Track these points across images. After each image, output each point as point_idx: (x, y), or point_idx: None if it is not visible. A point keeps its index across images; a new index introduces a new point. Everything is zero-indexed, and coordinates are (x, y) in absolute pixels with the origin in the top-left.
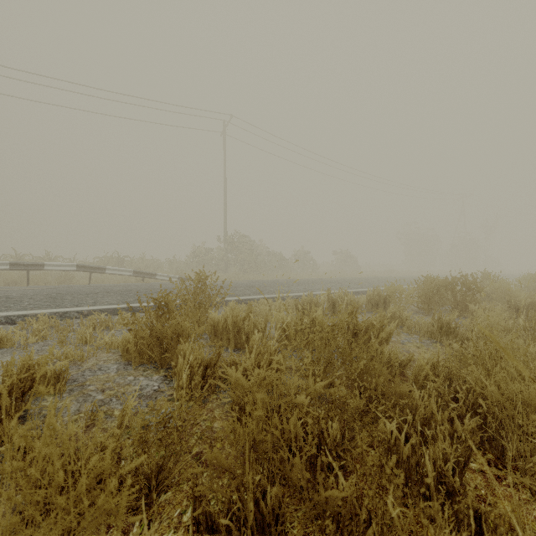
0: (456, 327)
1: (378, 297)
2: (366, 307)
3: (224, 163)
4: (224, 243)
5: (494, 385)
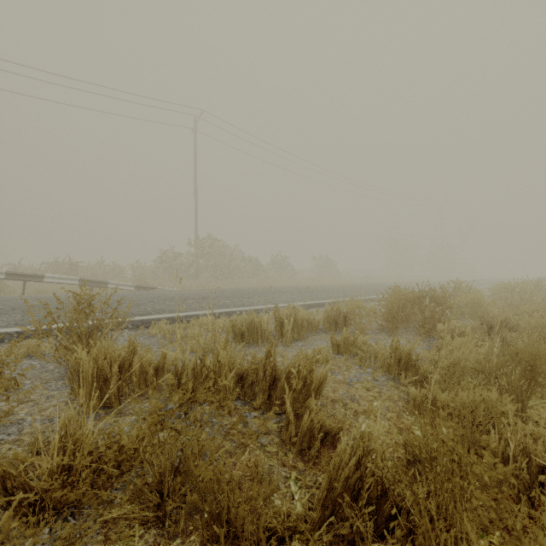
0: (418, 359)
1: (338, 314)
2: (324, 326)
3: (195, 162)
4: (195, 247)
5: None
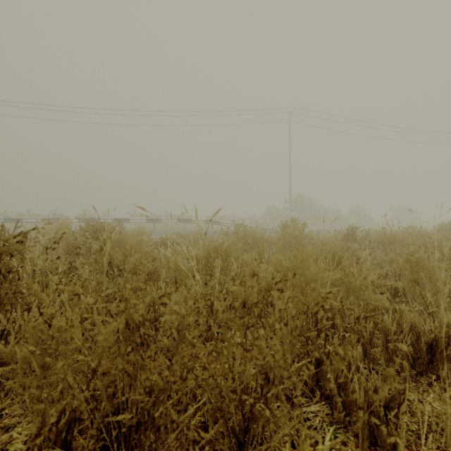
0: None
1: None
2: None
3: (289, 144)
4: (289, 204)
5: None
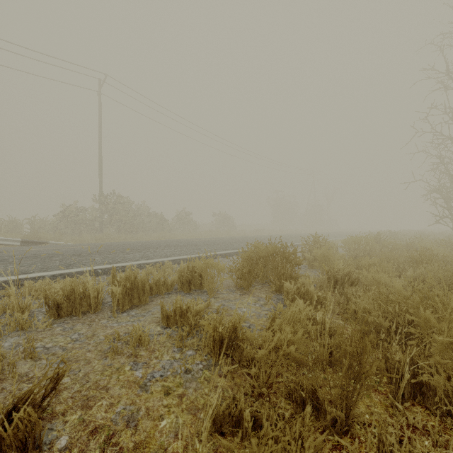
0: (242, 338)
1: (194, 272)
2: (178, 285)
3: (100, 122)
4: (99, 203)
5: None
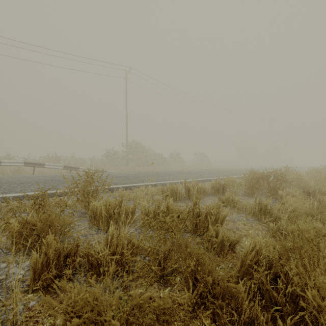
0: (271, 208)
1: (219, 185)
2: (211, 192)
3: (126, 97)
4: (126, 148)
5: (314, 286)
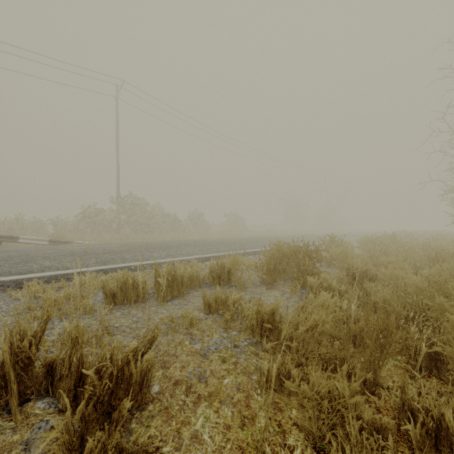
0: (280, 321)
1: (223, 268)
2: (209, 280)
3: (117, 127)
4: (117, 204)
5: None
